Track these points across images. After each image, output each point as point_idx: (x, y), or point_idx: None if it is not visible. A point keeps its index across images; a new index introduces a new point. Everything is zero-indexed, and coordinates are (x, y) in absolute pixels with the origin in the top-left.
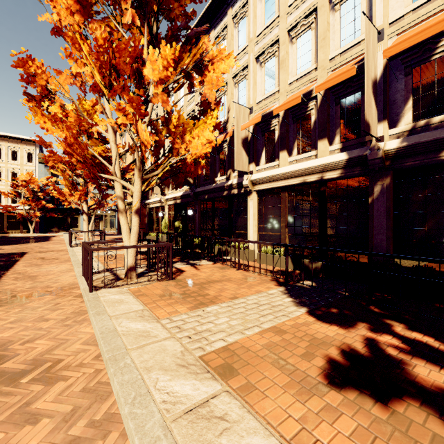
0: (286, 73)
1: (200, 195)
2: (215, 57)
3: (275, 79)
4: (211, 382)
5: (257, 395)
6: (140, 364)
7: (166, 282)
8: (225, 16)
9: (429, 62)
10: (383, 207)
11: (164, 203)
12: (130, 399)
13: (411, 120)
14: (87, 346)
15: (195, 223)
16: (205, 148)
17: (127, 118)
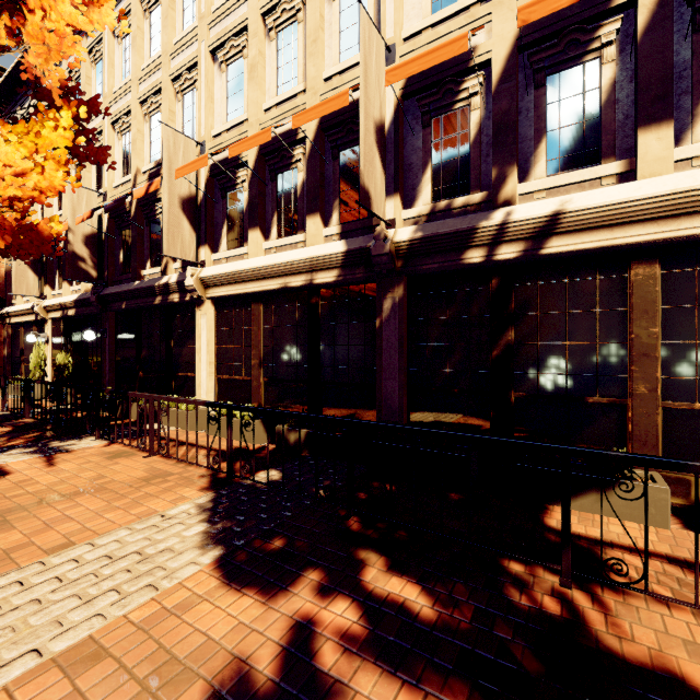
0: (260, 89)
1: (113, 303)
2: None
3: (243, 97)
4: None
5: None
6: None
7: None
8: None
9: (452, 113)
10: (395, 335)
11: (41, 315)
12: None
13: (430, 199)
14: None
15: (103, 356)
16: (3, 185)
17: None
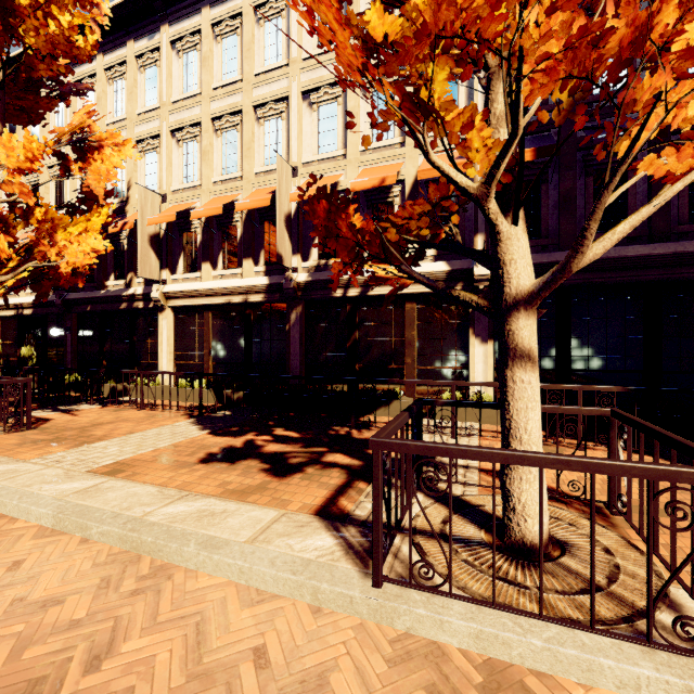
0: (210, 168)
1: (77, 306)
2: (105, 140)
3: (196, 169)
4: (99, 479)
5: (140, 477)
6: (16, 485)
7: (22, 433)
8: (123, 45)
9: None
10: (298, 334)
11: None
12: (16, 498)
13: (317, 257)
14: None
15: (65, 349)
16: (89, 257)
17: None
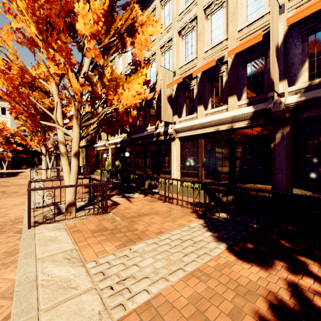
0: (203, 43)
1: (135, 141)
2: (144, 23)
3: (193, 48)
4: None
5: None
6: None
7: (102, 216)
8: (154, 0)
9: None
10: (283, 151)
11: (108, 147)
12: None
13: (307, 79)
14: (1, 300)
15: (131, 162)
16: (134, 99)
17: (59, 67)
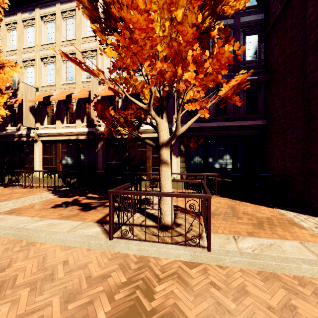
0: (60, 77)
1: None
2: (6, 63)
3: (54, 77)
4: (3, 216)
5: (23, 214)
6: None
7: None
8: (15, 14)
9: (115, 101)
10: (101, 154)
11: None
12: None
13: None
14: None
15: None
16: None
17: None
